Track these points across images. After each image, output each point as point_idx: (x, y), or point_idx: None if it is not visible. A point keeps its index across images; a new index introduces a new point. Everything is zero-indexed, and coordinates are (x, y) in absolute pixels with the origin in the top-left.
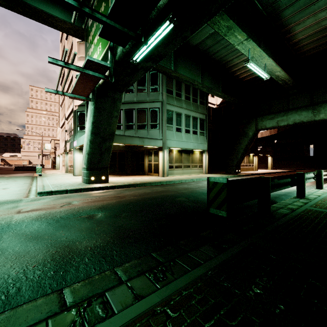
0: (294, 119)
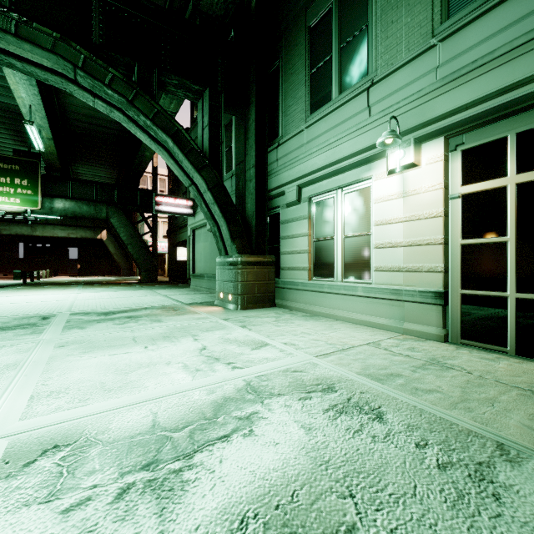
0: (17, 231)
